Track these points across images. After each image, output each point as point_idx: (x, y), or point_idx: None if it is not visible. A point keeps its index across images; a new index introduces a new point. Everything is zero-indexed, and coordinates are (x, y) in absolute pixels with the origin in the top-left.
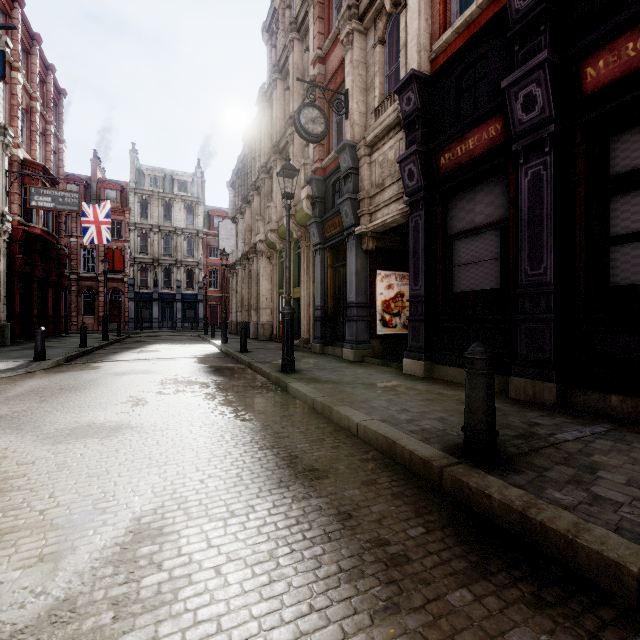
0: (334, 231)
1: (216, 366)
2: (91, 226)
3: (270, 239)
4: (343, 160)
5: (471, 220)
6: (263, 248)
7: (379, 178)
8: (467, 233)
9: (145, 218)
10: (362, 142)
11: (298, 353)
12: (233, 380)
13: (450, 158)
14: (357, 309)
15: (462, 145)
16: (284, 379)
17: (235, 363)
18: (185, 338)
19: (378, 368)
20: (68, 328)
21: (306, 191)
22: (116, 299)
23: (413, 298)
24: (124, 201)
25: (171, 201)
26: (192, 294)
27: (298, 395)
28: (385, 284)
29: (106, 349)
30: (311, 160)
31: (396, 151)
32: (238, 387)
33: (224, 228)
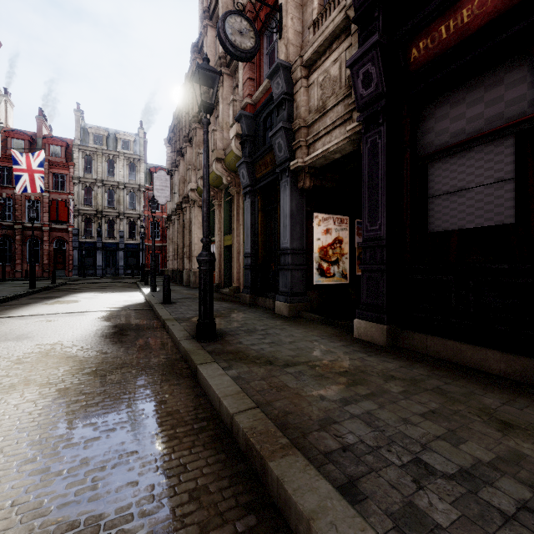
0: (265, 171)
1: (123, 324)
2: (24, 174)
3: (200, 186)
4: (276, 85)
5: (460, 130)
6: (195, 197)
7: (319, 101)
8: (452, 149)
9: (90, 173)
10: (298, 61)
11: (226, 304)
12: (128, 352)
13: (427, 46)
14: (292, 256)
15: (450, 21)
16: (195, 356)
17: (150, 319)
18: (120, 285)
19: (320, 328)
20: (12, 275)
21: (235, 129)
22: (61, 248)
23: (368, 241)
24: (69, 157)
25: (114, 158)
26: (134, 243)
27: (209, 394)
28: (322, 228)
29: (21, 299)
30: (240, 97)
31: (341, 63)
32: (126, 369)
33: (159, 179)
